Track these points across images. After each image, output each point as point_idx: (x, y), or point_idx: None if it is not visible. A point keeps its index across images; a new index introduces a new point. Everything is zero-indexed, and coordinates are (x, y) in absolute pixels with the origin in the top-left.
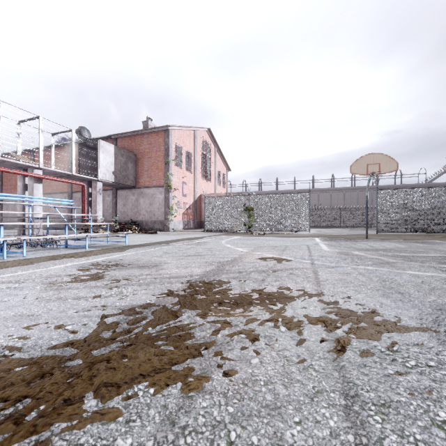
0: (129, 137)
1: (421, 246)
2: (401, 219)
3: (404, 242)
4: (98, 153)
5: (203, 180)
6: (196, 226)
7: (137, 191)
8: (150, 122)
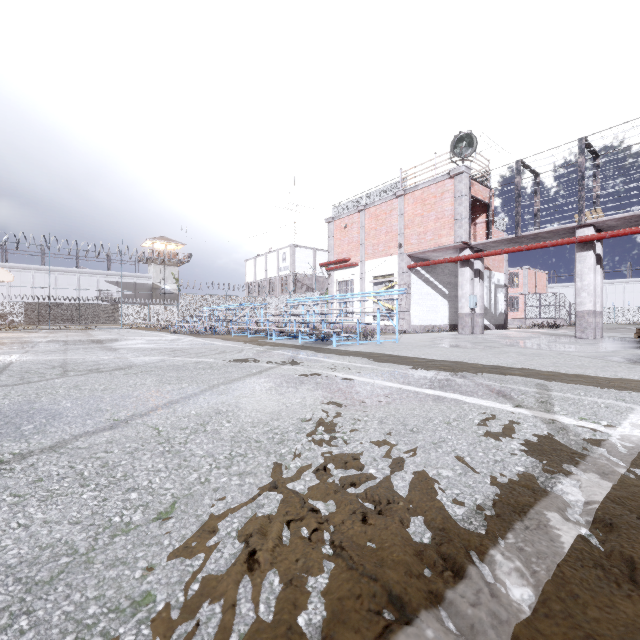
0: None
1: None
2: None
3: None
4: None
5: None
6: None
7: None
8: None
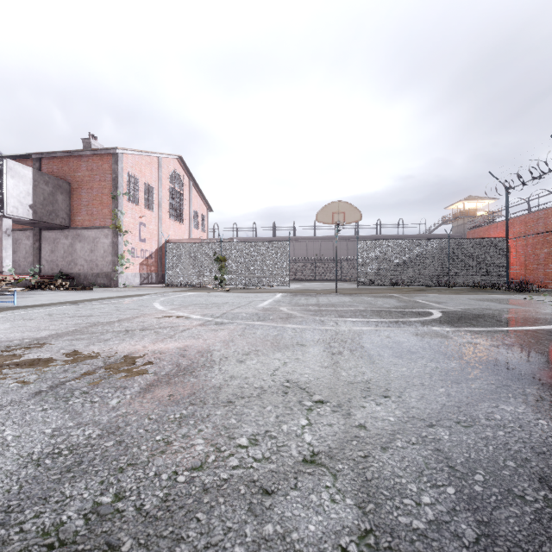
0: (60, 159)
1: (366, 300)
2: (380, 272)
3: (362, 296)
4: (4, 178)
5: (172, 222)
6: (160, 281)
7: (72, 233)
8: (94, 141)
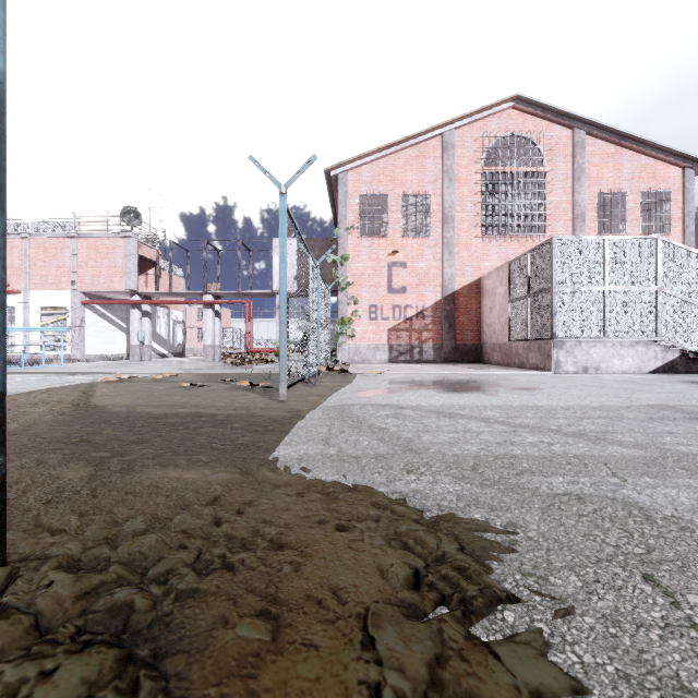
0: None
1: None
2: None
3: None
4: (272, 257)
5: (496, 241)
6: (449, 357)
7: None
8: None
